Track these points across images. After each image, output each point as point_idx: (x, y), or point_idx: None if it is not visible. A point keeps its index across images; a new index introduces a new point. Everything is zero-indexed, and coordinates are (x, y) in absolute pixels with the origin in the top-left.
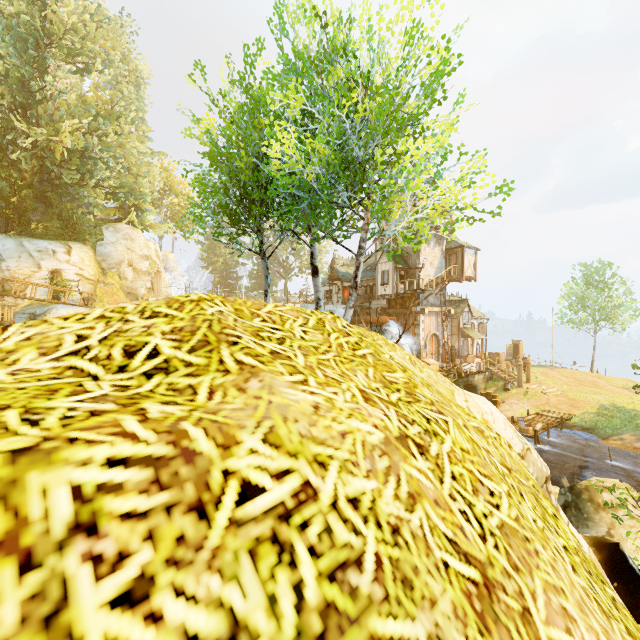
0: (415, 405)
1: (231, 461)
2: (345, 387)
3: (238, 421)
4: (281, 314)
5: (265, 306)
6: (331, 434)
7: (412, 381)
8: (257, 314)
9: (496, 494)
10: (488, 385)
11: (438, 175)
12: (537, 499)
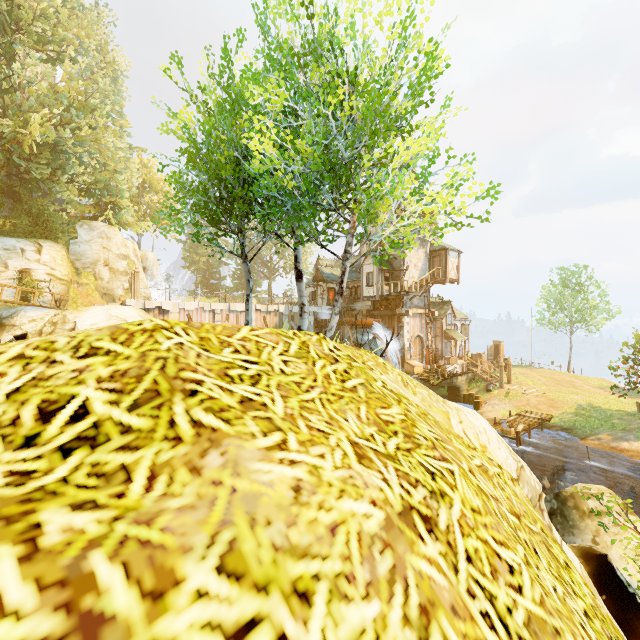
0: (416, 453)
1: (163, 622)
2: (334, 442)
3: (182, 538)
4: (258, 340)
5: (239, 331)
6: (317, 533)
7: (409, 416)
8: (228, 343)
9: (516, 569)
10: (471, 386)
11: (426, 178)
12: (548, 548)
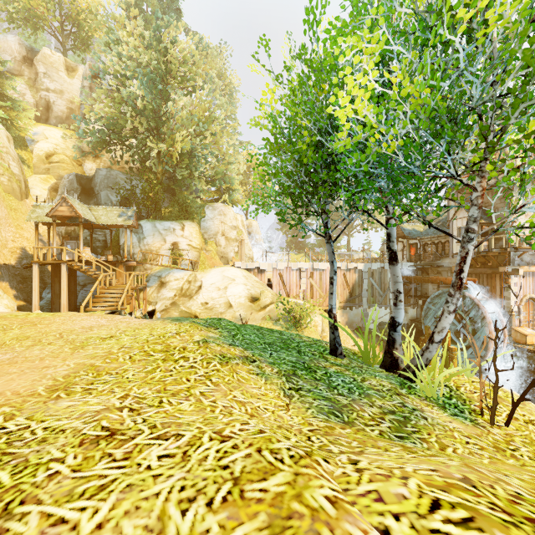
0: None
1: None
2: None
3: None
4: None
5: None
6: None
7: None
8: None
9: None
10: None
11: None
12: None
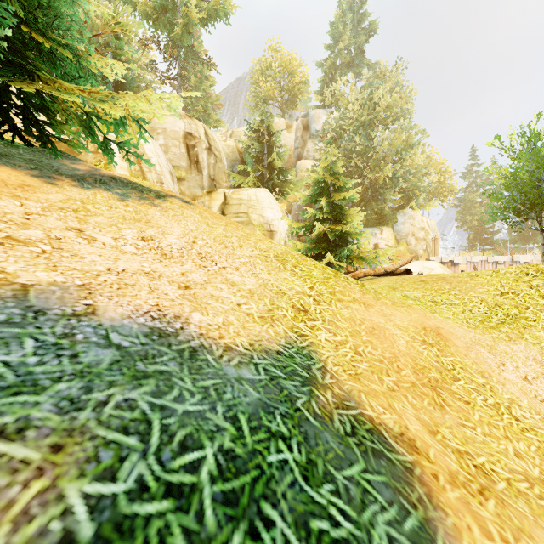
0: None
1: None
2: None
3: None
4: None
5: None
6: None
7: None
8: None
9: None
10: None
11: None
12: None
